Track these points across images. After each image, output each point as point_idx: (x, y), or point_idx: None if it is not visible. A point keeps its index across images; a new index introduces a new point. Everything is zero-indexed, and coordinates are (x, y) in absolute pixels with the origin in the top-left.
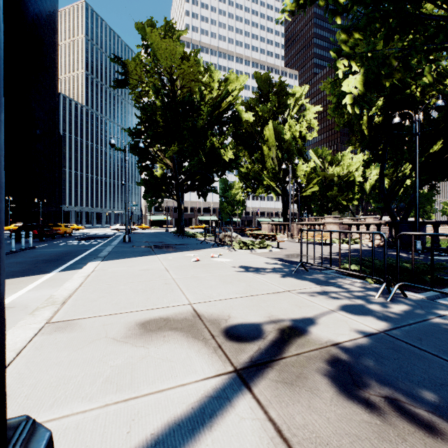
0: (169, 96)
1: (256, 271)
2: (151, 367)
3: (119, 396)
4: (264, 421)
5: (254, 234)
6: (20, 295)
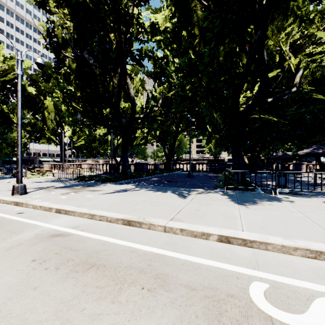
0: None
1: (41, 182)
2: None
3: None
4: (44, 190)
5: (39, 170)
6: None
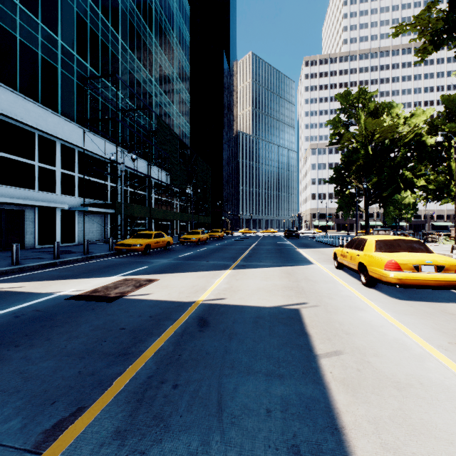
0: None
1: None
2: None
3: None
4: None
5: (451, 237)
6: None
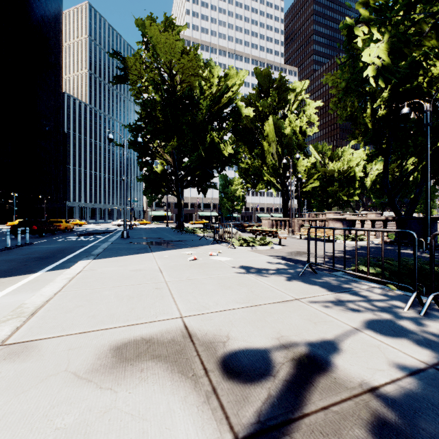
0: (168, 92)
1: (258, 273)
2: (113, 431)
3: None
4: None
5: (254, 230)
6: None
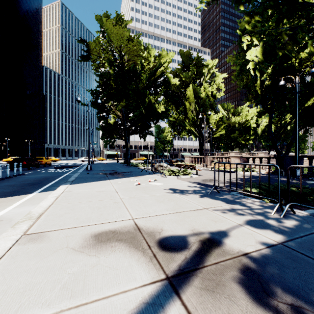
0: (119, 67)
1: (181, 193)
2: (100, 274)
3: (72, 302)
4: None
5: (179, 164)
6: (8, 211)
